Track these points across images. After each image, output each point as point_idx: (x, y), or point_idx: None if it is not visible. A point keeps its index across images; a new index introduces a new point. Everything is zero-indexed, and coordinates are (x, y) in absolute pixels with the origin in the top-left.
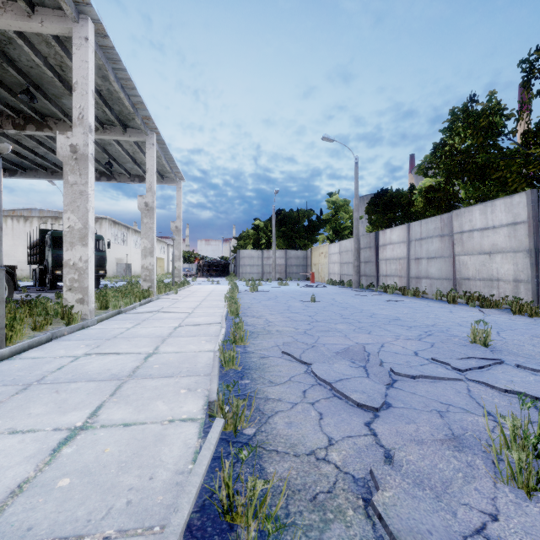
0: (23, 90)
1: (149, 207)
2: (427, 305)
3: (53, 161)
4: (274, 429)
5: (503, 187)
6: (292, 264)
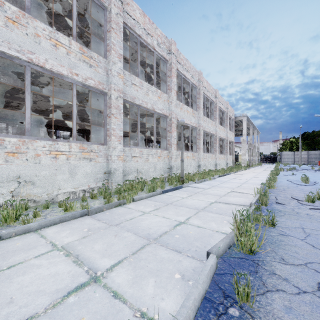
0: (235, 130)
1: (255, 146)
2: None
3: None
4: None
5: None
6: (311, 157)
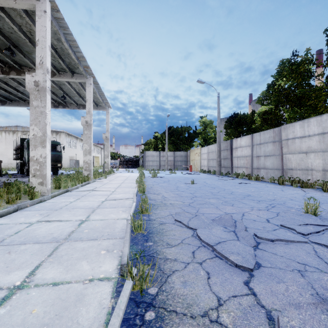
0: (6, 48)
1: (88, 124)
2: (265, 185)
3: (29, 95)
4: (173, 289)
5: (312, 111)
6: (178, 160)
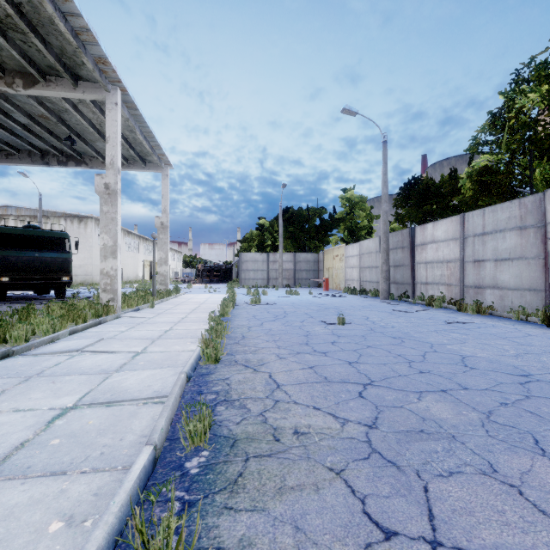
0: None
1: (111, 191)
2: (520, 331)
3: (5, 140)
4: None
5: None
6: (301, 269)
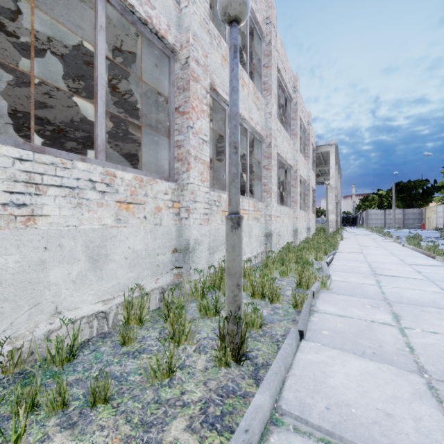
0: None
1: (337, 200)
2: None
3: None
4: None
5: None
6: (408, 218)
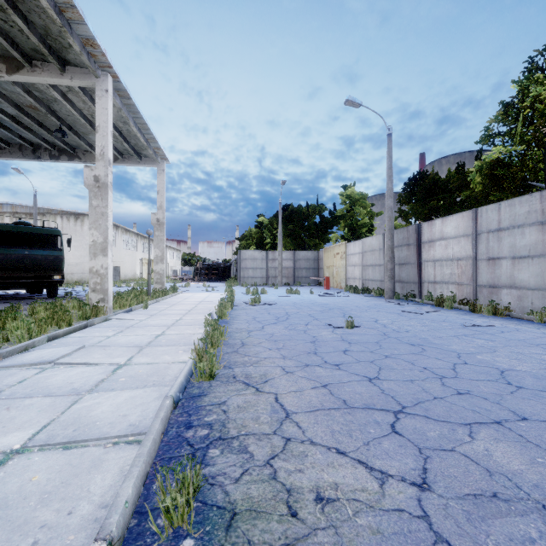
0: None
1: (101, 183)
2: None
3: None
4: None
5: None
6: (301, 267)
